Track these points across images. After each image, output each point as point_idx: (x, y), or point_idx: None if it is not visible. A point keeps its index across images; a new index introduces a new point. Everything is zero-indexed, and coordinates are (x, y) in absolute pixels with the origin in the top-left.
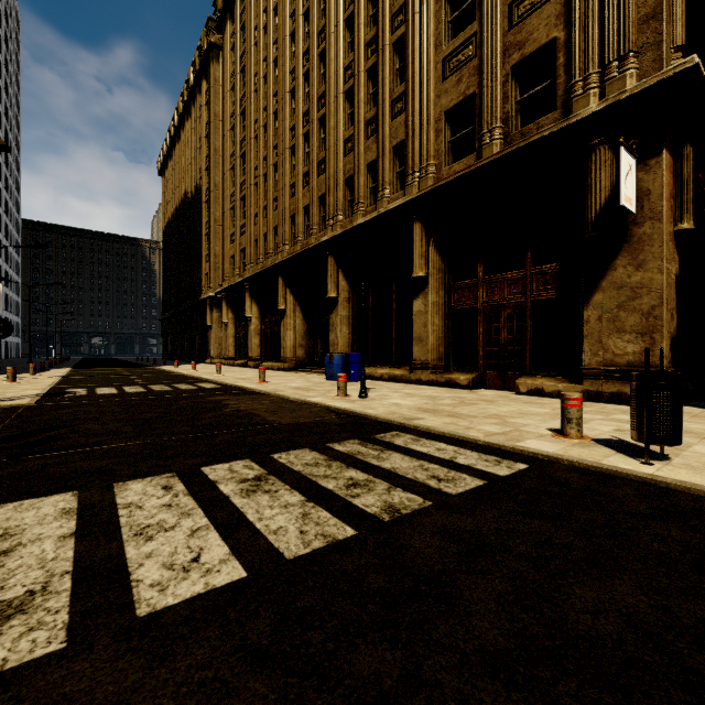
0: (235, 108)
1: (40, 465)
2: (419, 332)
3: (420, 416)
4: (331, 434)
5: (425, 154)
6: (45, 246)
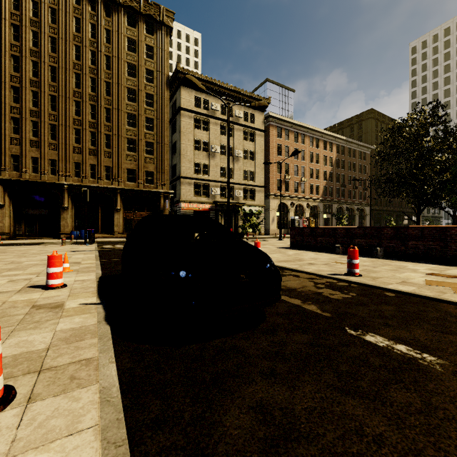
0: None
1: None
2: (117, 223)
3: None
4: None
5: (120, 176)
6: None
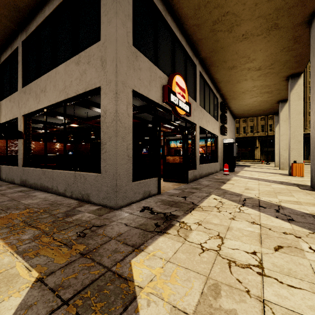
0: None
1: None
2: None
3: None
4: None
5: None
6: None
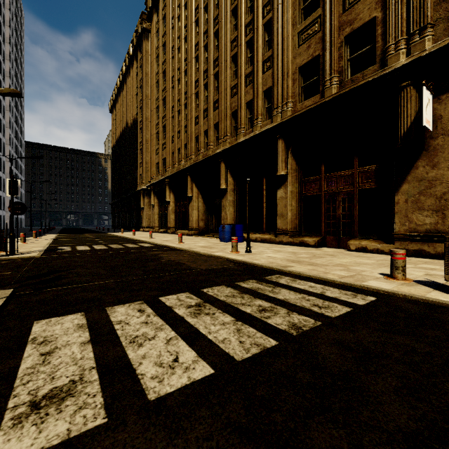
0: (159, 69)
1: (55, 295)
2: (281, 210)
3: (290, 265)
4: (235, 276)
5: (286, 95)
6: (41, 157)
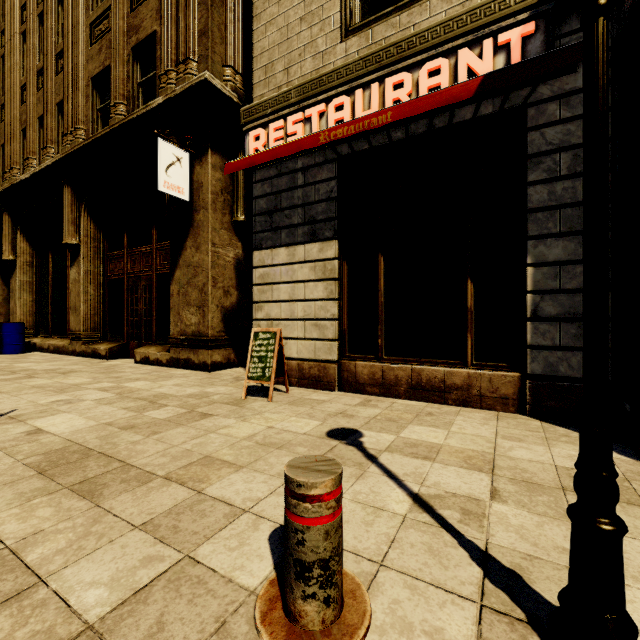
0: None
1: None
2: (74, 301)
3: None
4: None
5: (76, 117)
6: None
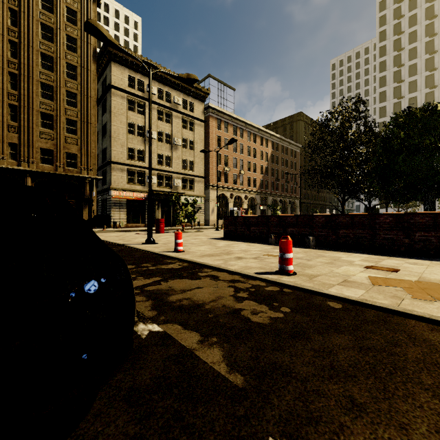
0: None
1: None
2: None
3: None
4: None
5: (32, 156)
6: None
